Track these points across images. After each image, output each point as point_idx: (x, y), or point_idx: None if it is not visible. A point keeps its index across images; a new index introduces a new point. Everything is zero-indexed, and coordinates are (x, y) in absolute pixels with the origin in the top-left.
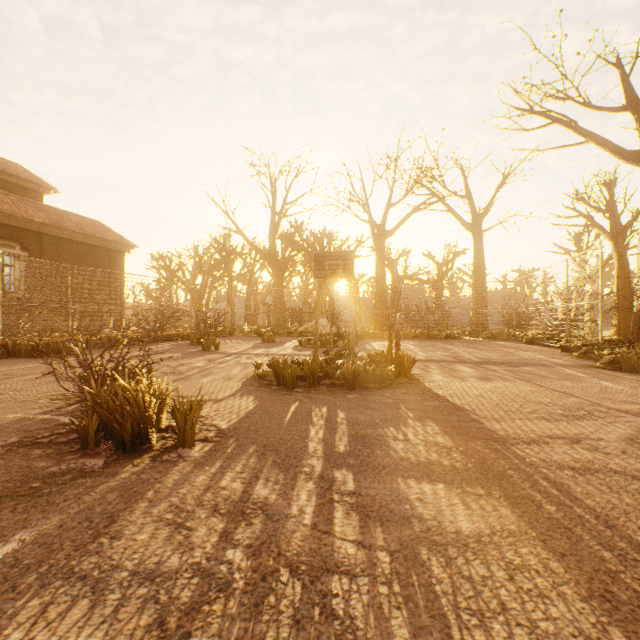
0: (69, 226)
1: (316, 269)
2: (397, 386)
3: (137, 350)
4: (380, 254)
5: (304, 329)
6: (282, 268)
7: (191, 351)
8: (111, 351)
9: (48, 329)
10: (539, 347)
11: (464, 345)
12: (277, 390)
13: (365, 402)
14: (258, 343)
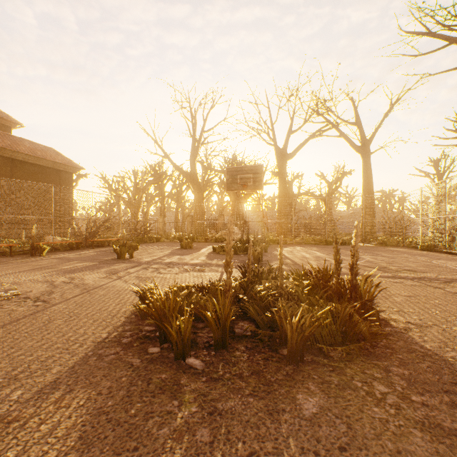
0: (22, 150)
1: (229, 182)
2: (374, 347)
3: (55, 257)
4: (283, 173)
5: (219, 236)
6: (202, 188)
7: (105, 259)
8: (27, 259)
9: (2, 236)
10: (443, 254)
11: (367, 252)
12: (152, 363)
13: (362, 455)
14: (176, 249)
